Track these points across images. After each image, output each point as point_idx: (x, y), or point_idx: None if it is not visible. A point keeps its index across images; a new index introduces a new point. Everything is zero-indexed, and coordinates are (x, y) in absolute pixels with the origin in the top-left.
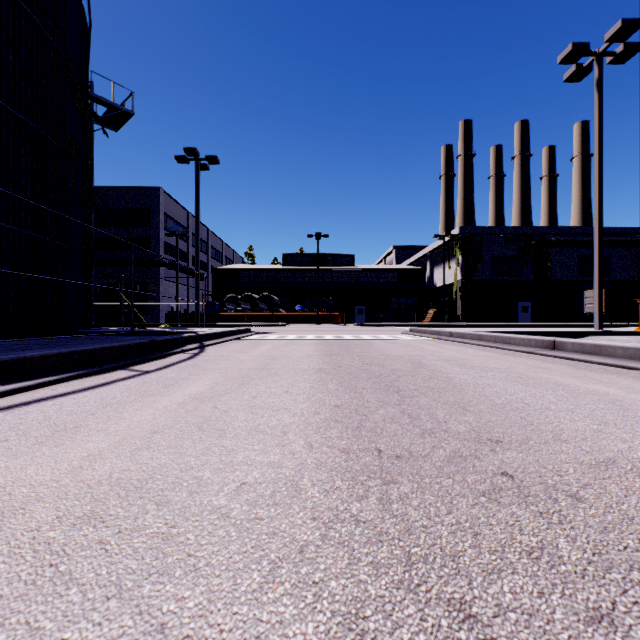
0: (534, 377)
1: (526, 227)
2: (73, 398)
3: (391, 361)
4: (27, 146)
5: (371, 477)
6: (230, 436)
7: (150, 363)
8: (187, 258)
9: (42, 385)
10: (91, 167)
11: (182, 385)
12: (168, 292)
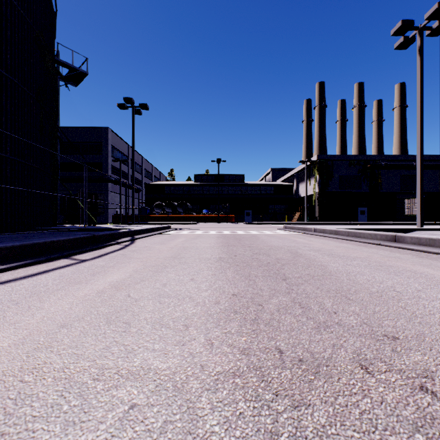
0: (391, 265)
1: (364, 155)
2: (10, 286)
3: (274, 251)
4: (7, 93)
5: (277, 394)
6: (134, 331)
7: (89, 253)
8: (127, 177)
9: None
10: (56, 110)
11: (107, 273)
12: (114, 200)
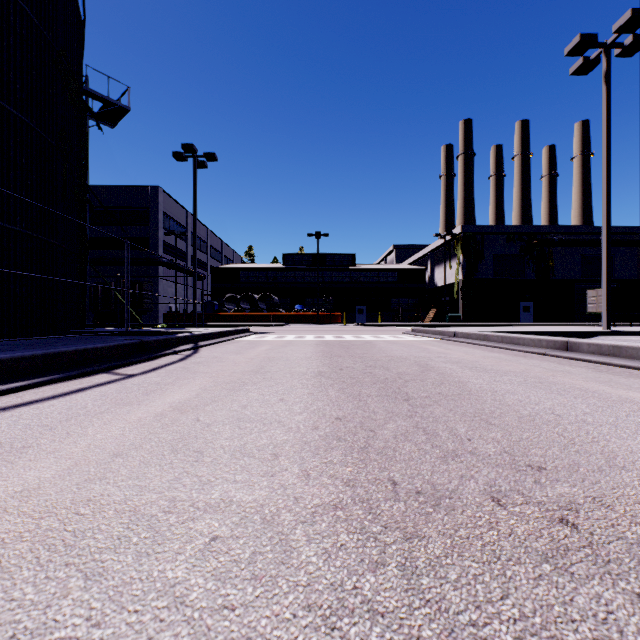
0: (555, 382)
1: (528, 226)
2: (36, 408)
3: (396, 363)
4: (16, 139)
5: (387, 527)
6: (208, 460)
7: (137, 365)
8: (186, 257)
9: (7, 392)
10: (85, 163)
11: (165, 391)
12: (167, 292)
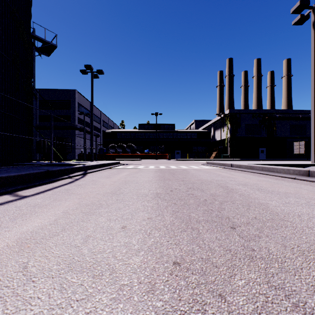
0: None
1: (263, 110)
2: None
3: (206, 185)
4: None
5: None
6: None
7: (37, 187)
8: (90, 126)
9: None
10: (30, 72)
11: (32, 216)
12: (79, 143)
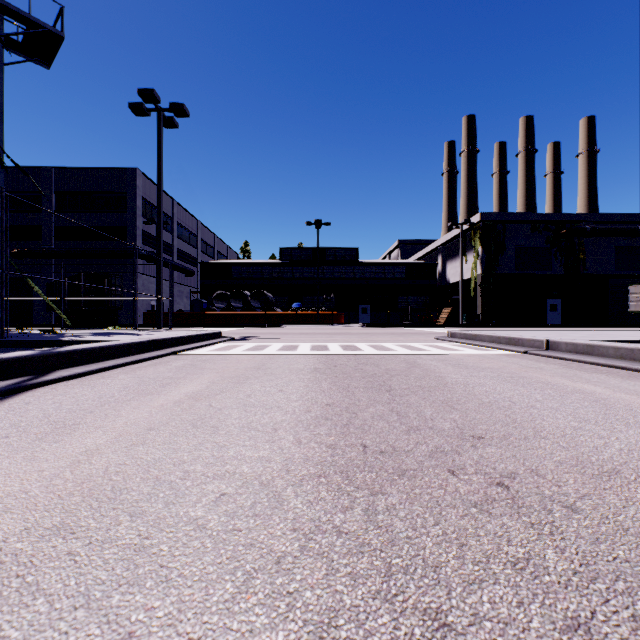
0: None
1: (556, 214)
2: None
3: None
4: None
5: None
6: None
7: None
8: (172, 251)
9: None
10: None
11: None
12: (148, 288)
